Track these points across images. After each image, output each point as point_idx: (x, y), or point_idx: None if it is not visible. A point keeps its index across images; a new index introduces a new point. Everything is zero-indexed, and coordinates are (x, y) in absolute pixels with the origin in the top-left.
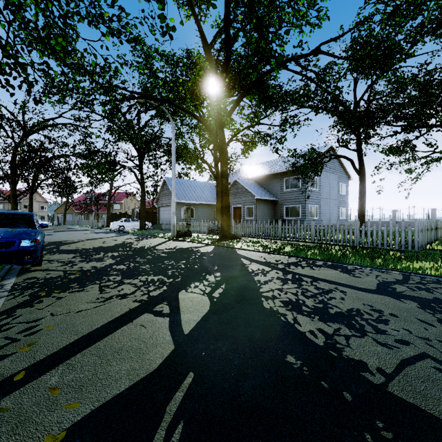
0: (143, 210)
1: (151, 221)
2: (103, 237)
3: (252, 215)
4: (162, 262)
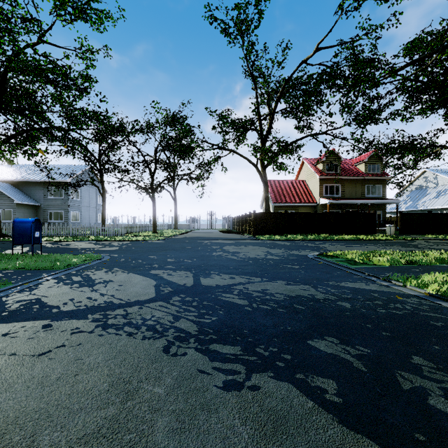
0: None
1: None
2: None
3: (10, 218)
4: None
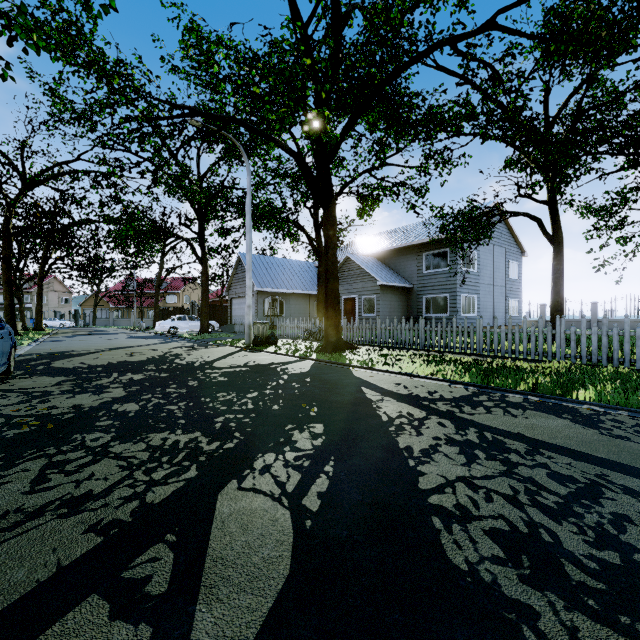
0: (206, 303)
1: (220, 320)
2: (139, 344)
3: (373, 310)
4: (213, 396)
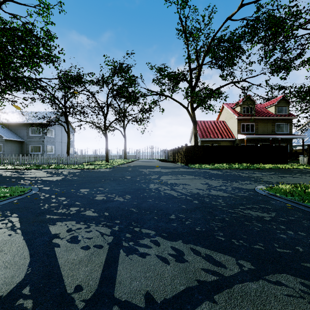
0: None
1: None
2: None
3: (1, 150)
4: None
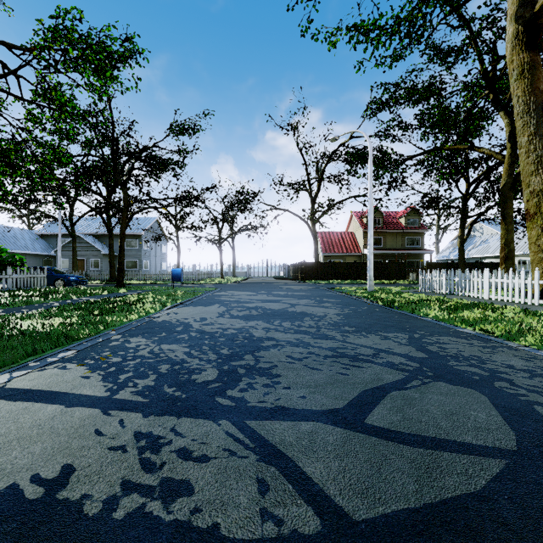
0: None
1: None
2: None
3: (98, 266)
4: None
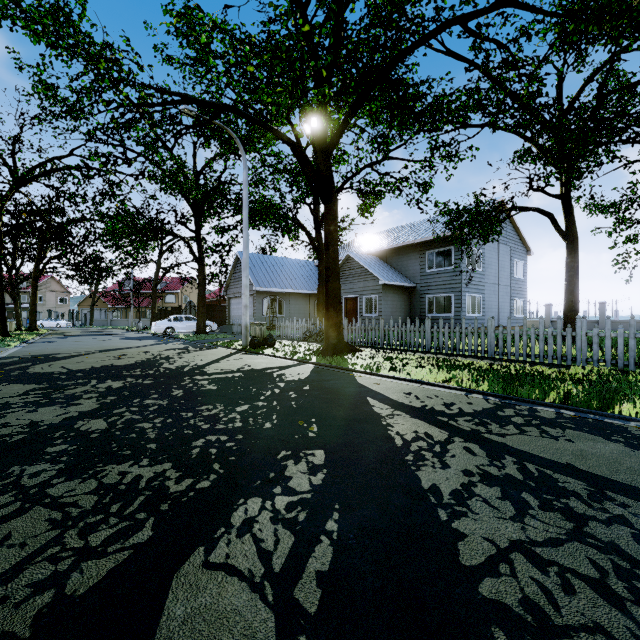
0: (203, 303)
1: (218, 320)
2: (131, 346)
3: (375, 310)
4: (196, 410)
